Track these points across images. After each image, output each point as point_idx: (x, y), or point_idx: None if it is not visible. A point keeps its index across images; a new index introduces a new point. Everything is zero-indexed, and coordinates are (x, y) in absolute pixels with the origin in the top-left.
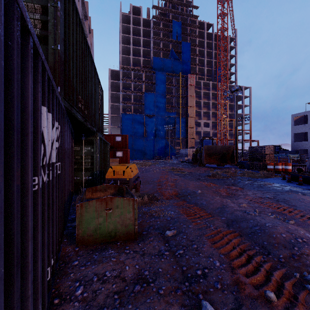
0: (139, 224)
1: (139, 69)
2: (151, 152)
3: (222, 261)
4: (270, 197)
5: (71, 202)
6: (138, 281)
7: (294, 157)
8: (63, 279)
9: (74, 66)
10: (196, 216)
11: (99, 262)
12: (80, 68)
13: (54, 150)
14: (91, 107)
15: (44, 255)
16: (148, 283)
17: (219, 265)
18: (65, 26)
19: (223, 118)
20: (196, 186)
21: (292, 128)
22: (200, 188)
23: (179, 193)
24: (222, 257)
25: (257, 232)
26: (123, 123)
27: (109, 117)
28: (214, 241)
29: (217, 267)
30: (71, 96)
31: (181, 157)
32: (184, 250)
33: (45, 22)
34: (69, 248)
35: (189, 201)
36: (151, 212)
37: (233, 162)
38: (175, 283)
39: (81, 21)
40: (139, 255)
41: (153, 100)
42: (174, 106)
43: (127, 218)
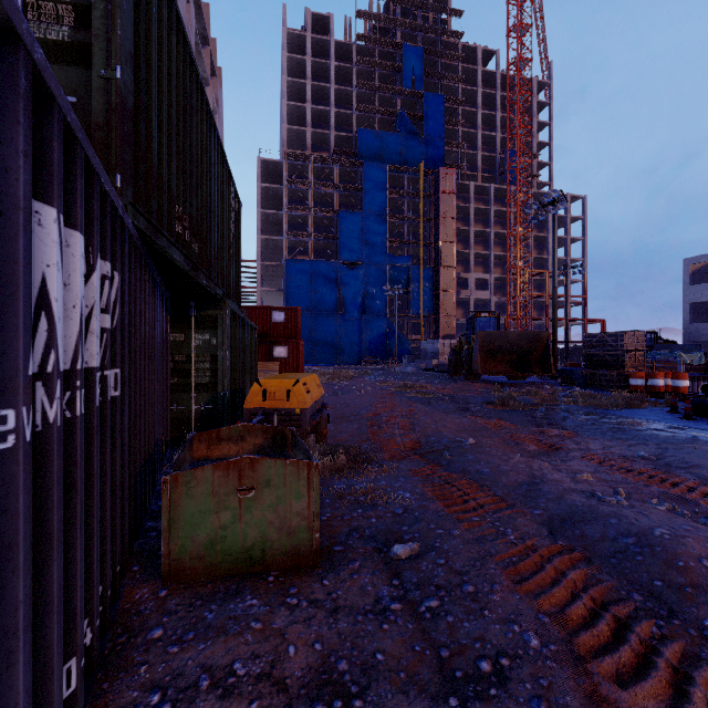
0: (324, 523)
1: (326, 156)
2: (355, 347)
3: (545, 633)
4: (648, 456)
5: (161, 465)
6: (320, 692)
7: (691, 359)
8: (119, 683)
9: (163, 129)
10: (468, 505)
11: (217, 633)
12: (179, 136)
13: (93, 336)
14: (210, 238)
15: (51, 634)
16: (347, 698)
17: (539, 645)
18: (138, 25)
19: (521, 269)
20: (462, 428)
21: (685, 291)
22: (471, 432)
23: (423, 446)
24: (544, 622)
25: (632, 551)
26: (290, 281)
27: (258, 268)
28: (521, 576)
29: (533, 651)
30: (156, 204)
31: (424, 359)
32: (441, 598)
33: (83, 10)
34: (143, 590)
35: (447, 466)
36: (356, 493)
37: (546, 371)
38: (422, 699)
39: (182, 22)
40: (323, 612)
41: (358, 227)
42: (406, 241)
43: (294, 513)
